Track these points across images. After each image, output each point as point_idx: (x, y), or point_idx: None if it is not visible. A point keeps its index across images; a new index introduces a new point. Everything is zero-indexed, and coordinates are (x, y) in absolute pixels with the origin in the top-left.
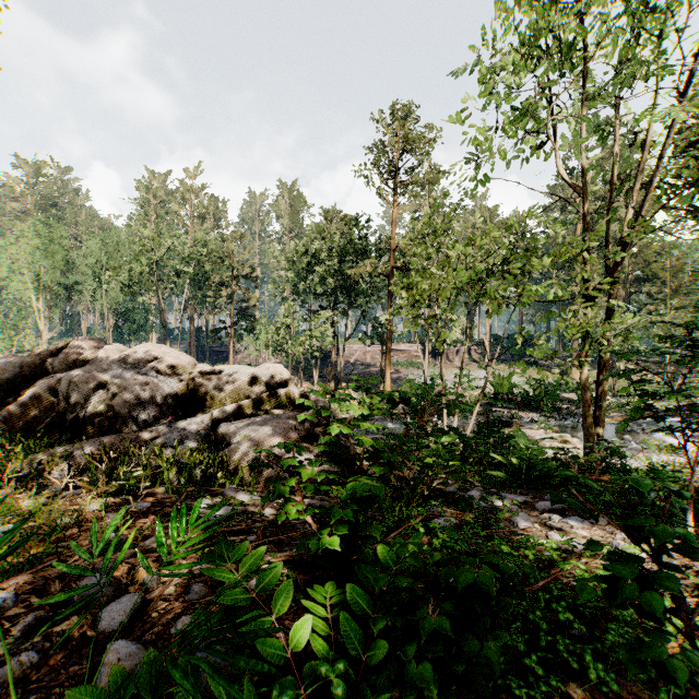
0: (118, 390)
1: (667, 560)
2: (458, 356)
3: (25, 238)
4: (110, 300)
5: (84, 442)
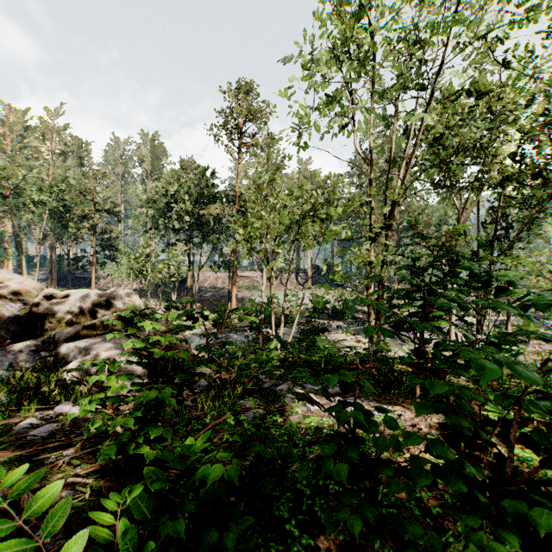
0: None
1: (404, 422)
2: (289, 281)
3: None
4: None
5: None
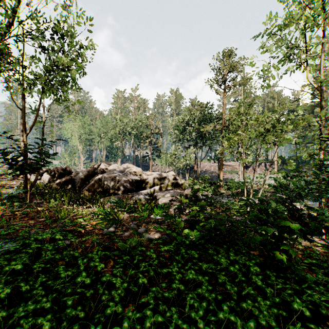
0: (119, 180)
1: None
2: (259, 168)
3: (75, 122)
4: (104, 145)
5: (112, 196)
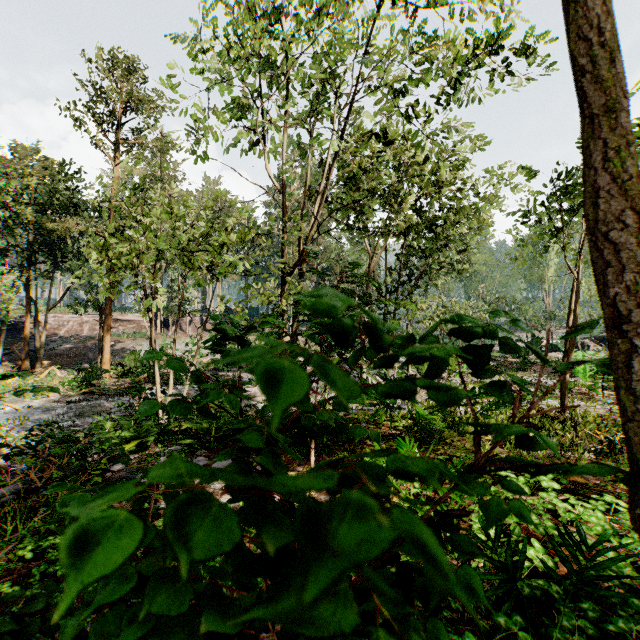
0: None
1: None
2: (191, 326)
3: None
4: None
5: None
